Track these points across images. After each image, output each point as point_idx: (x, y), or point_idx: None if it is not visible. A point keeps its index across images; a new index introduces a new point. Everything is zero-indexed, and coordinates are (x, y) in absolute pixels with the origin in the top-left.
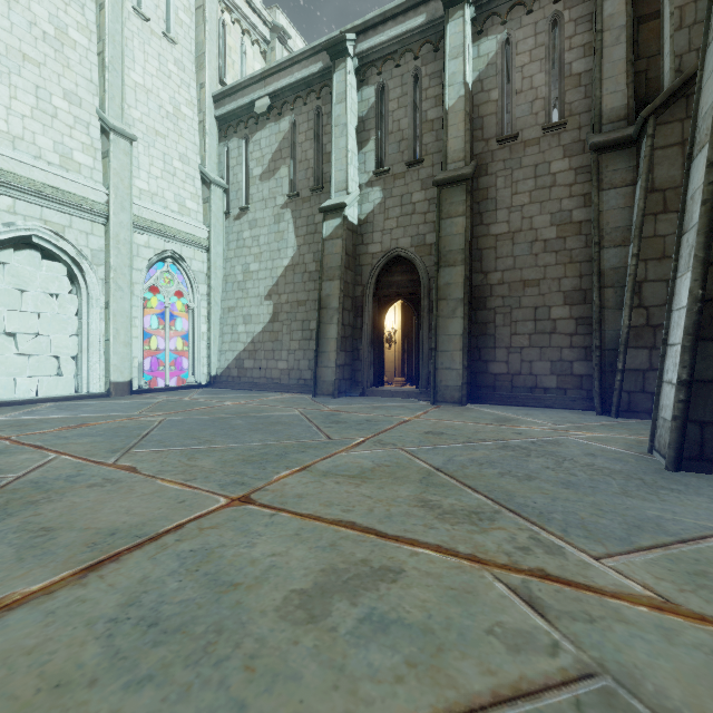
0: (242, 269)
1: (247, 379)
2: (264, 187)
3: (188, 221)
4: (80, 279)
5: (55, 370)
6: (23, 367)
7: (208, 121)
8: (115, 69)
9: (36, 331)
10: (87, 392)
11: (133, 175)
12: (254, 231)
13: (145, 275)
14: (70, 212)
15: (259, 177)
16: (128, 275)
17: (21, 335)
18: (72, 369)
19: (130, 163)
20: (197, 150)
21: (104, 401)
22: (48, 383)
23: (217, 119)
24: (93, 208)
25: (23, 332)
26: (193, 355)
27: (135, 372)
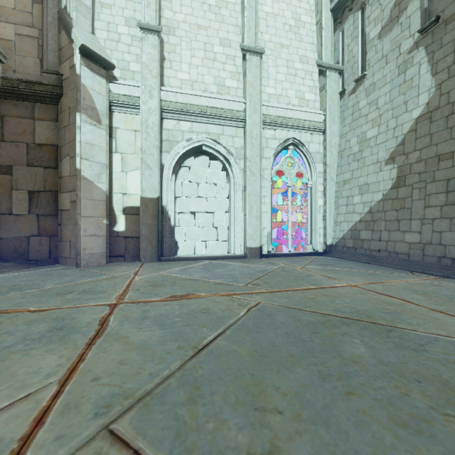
0: (357, 139)
1: (363, 250)
2: (384, 43)
3: (306, 110)
4: (229, 171)
5: (216, 237)
6: (199, 234)
7: (324, 17)
8: (250, 6)
9: (205, 210)
10: (233, 253)
11: (263, 85)
12: (371, 96)
13: (272, 162)
14: (222, 123)
15: (377, 37)
16: (259, 163)
17: (197, 213)
18: (225, 236)
19: (260, 73)
20: (314, 49)
21: (237, 263)
22: (211, 246)
23: (332, 11)
24: (235, 116)
25: (199, 211)
26: (310, 226)
27: (264, 240)
